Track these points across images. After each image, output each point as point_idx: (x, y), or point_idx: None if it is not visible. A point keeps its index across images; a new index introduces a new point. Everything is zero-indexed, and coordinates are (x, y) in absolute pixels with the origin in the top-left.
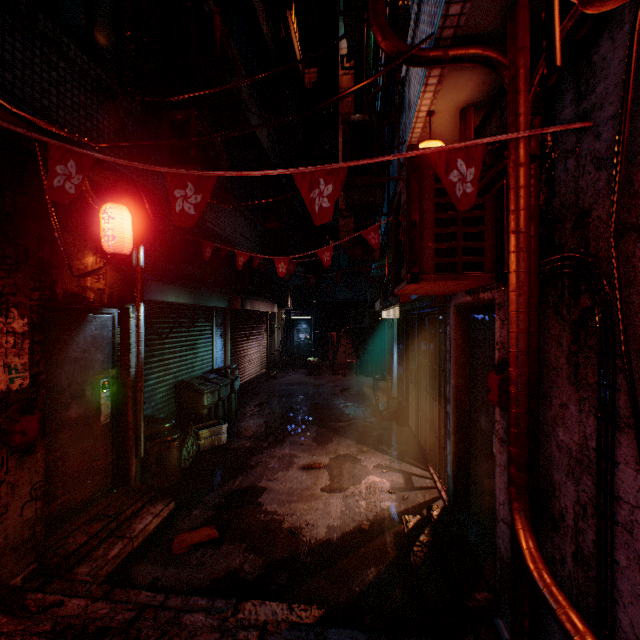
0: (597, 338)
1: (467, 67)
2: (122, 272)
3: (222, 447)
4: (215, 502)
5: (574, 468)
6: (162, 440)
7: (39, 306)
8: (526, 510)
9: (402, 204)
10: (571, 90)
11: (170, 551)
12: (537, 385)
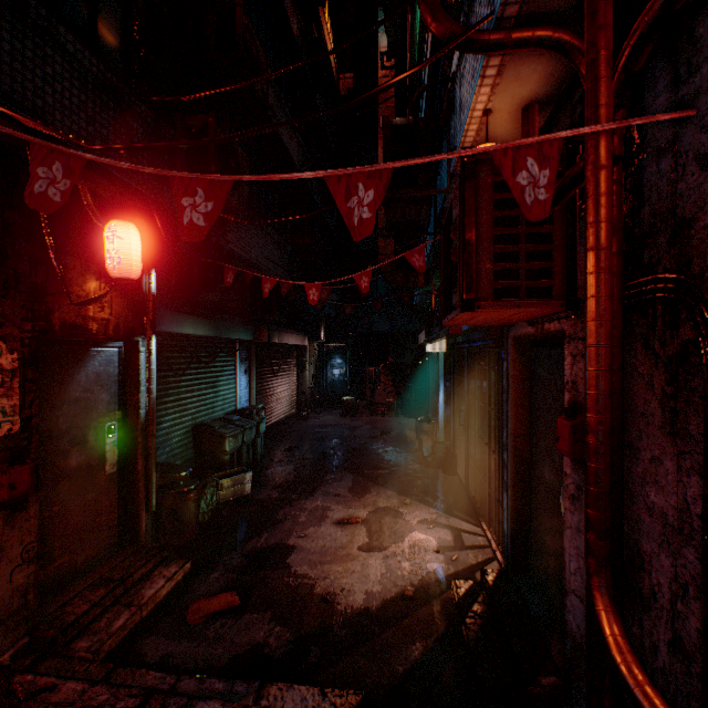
0: (703, 378)
1: (533, 54)
2: (130, 300)
3: (246, 498)
4: (237, 563)
5: (670, 537)
6: (177, 491)
7: (32, 339)
8: (608, 586)
9: (454, 219)
10: (666, 73)
11: (184, 621)
12: (620, 434)
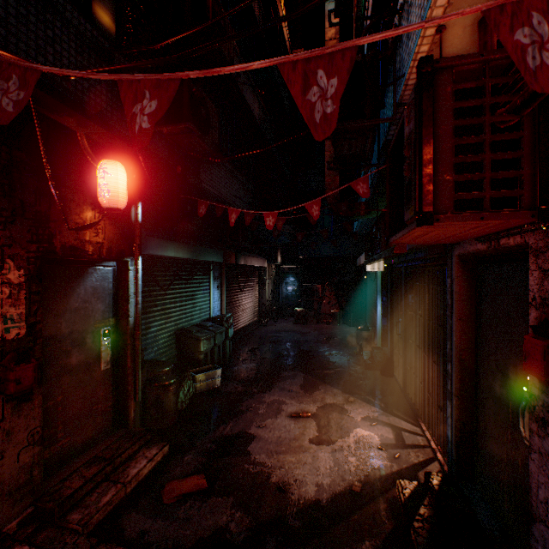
0: None
1: None
2: (121, 227)
3: (216, 390)
4: (206, 448)
5: None
6: (159, 384)
7: (36, 258)
8: None
9: (406, 136)
10: None
11: (160, 500)
12: None
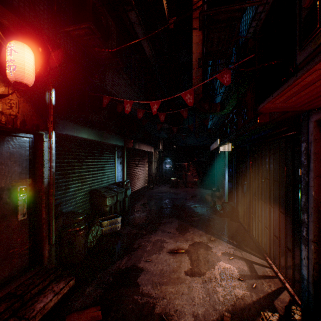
0: None
1: None
2: (35, 106)
3: (117, 232)
4: (105, 280)
5: None
6: (71, 230)
7: None
8: None
9: None
10: None
11: None
12: None
